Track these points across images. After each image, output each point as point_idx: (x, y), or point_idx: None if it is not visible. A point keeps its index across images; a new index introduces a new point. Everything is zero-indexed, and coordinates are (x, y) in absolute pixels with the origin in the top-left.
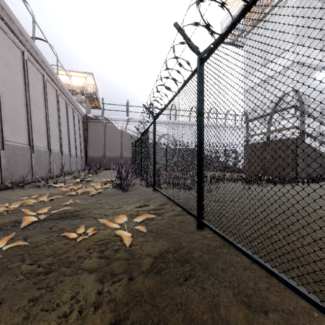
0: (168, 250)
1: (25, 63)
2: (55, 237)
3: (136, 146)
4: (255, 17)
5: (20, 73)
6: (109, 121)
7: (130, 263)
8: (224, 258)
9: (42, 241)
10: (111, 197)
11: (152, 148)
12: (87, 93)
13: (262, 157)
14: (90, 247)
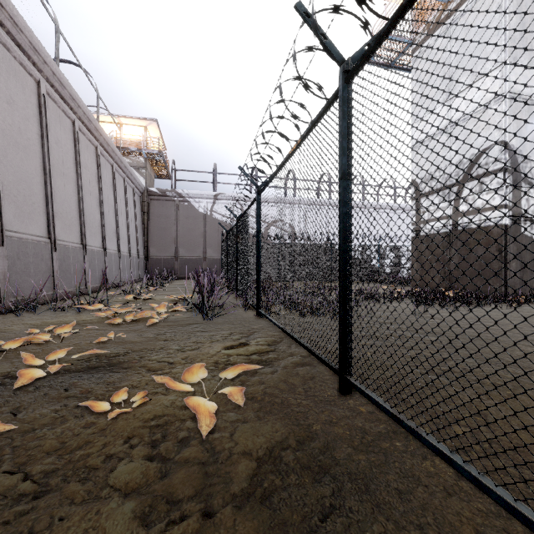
0: (286, 441)
1: (41, 100)
2: (71, 410)
3: (228, 240)
4: (431, 17)
5: (32, 118)
6: (184, 198)
7: (208, 472)
8: (400, 462)
9: (44, 418)
10: (183, 328)
11: (254, 243)
12: (147, 153)
13: (444, 258)
14: (133, 432)
